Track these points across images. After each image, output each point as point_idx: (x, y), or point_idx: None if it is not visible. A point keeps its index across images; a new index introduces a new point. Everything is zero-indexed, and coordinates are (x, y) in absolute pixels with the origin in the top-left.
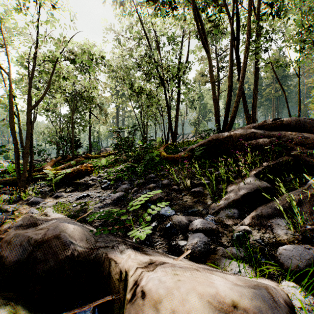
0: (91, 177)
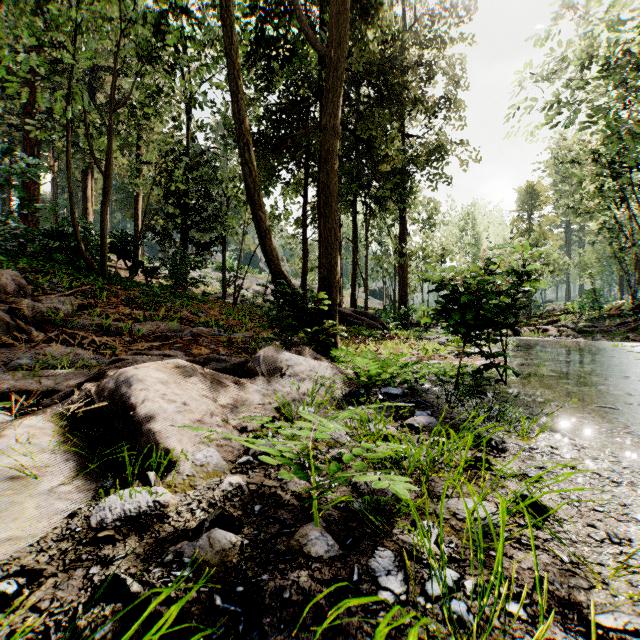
0: (558, 324)
